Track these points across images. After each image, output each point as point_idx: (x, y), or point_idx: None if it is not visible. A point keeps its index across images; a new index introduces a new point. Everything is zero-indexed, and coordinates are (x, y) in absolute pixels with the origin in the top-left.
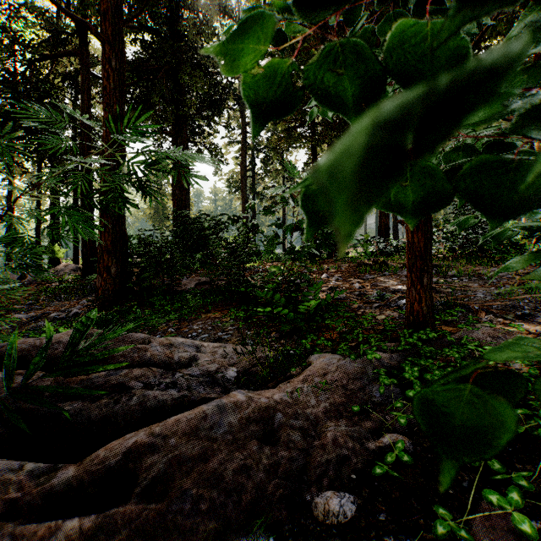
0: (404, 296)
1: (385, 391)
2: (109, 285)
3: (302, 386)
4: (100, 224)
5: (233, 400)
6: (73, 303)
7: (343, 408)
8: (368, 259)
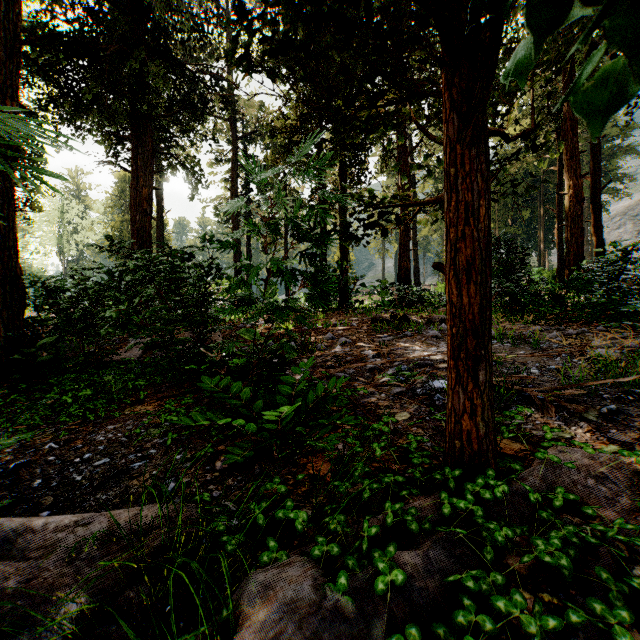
0: (436, 377)
1: None
2: None
3: None
4: None
5: None
6: None
7: None
8: (386, 311)
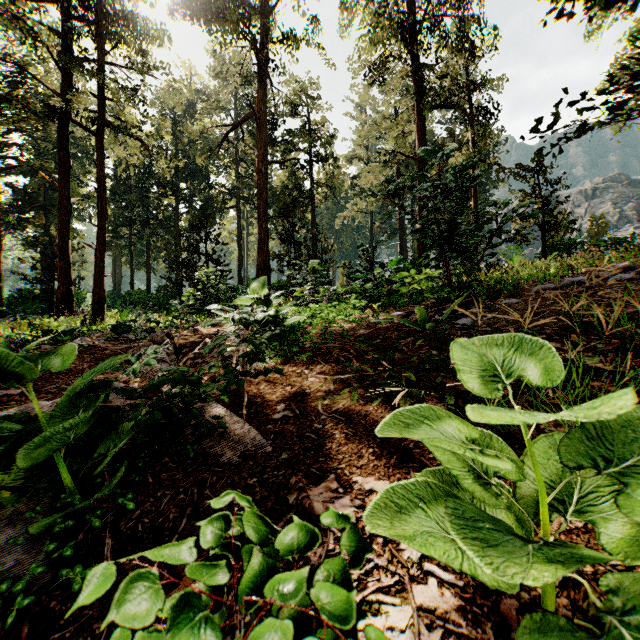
0: None
1: None
2: None
3: None
4: None
5: None
6: None
7: None
8: None
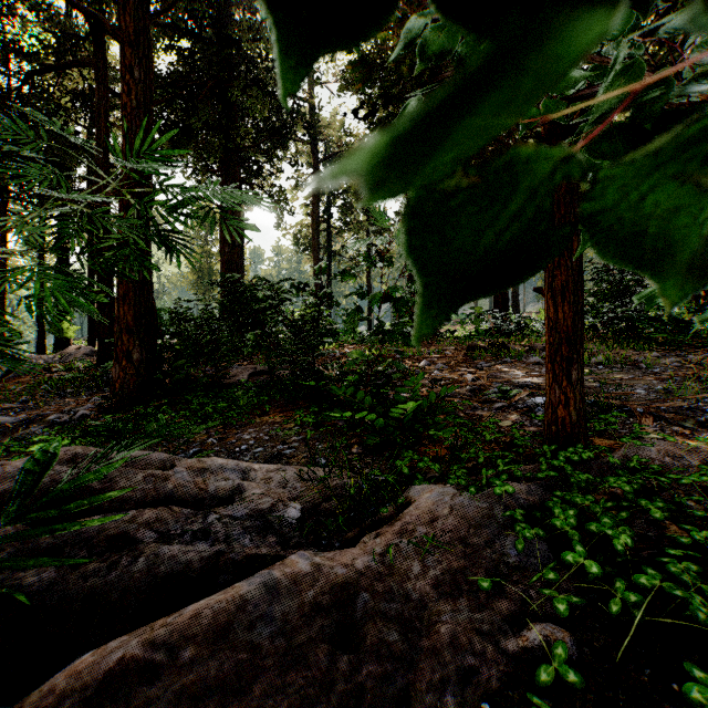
0: (537, 393)
1: (524, 547)
2: (130, 376)
3: (398, 542)
4: (117, 293)
5: (291, 572)
6: (81, 400)
7: (463, 578)
8: (481, 340)
